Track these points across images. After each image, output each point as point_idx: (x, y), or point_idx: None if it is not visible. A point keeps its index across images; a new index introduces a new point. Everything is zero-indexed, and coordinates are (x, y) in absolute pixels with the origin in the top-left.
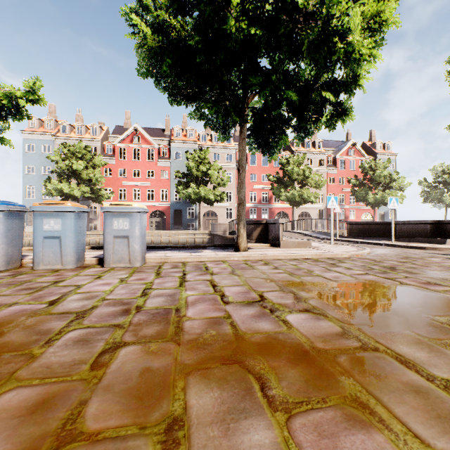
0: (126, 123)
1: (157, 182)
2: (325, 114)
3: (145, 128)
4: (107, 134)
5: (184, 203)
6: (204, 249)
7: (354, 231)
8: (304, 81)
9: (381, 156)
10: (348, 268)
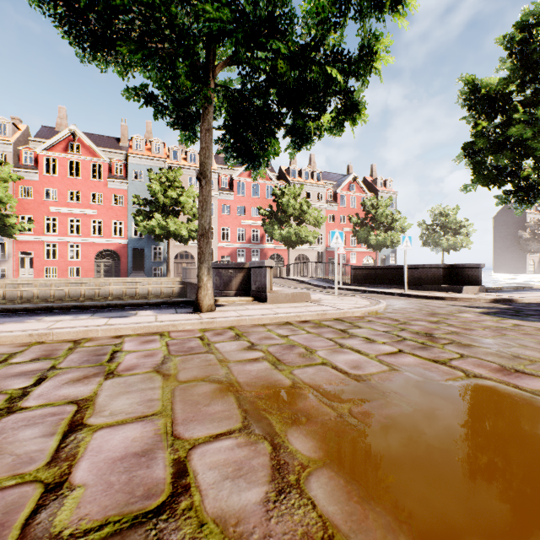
0: (60, 124)
1: (108, 210)
2: (329, 115)
3: (90, 134)
4: (27, 136)
5: (148, 240)
6: (144, 309)
7: (359, 277)
8: (300, 48)
9: (382, 194)
10: (369, 340)
